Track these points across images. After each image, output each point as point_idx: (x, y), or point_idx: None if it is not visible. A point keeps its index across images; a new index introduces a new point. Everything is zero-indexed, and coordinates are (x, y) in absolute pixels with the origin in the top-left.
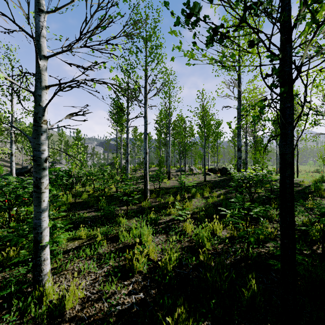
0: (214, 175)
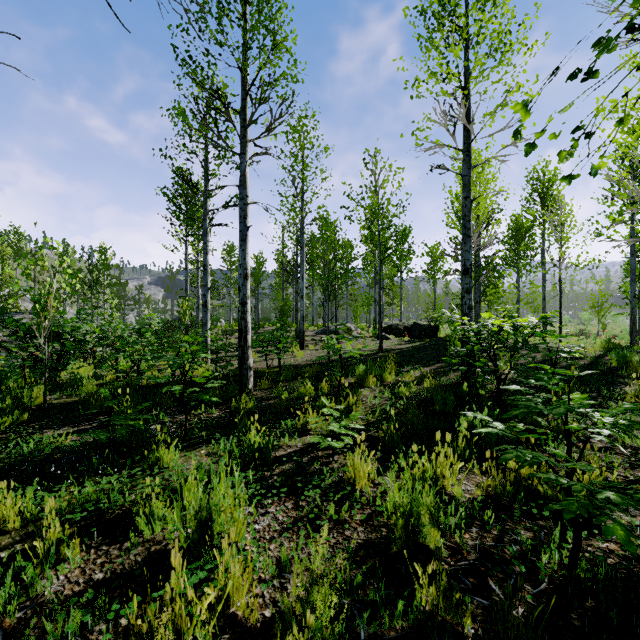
0: (397, 339)
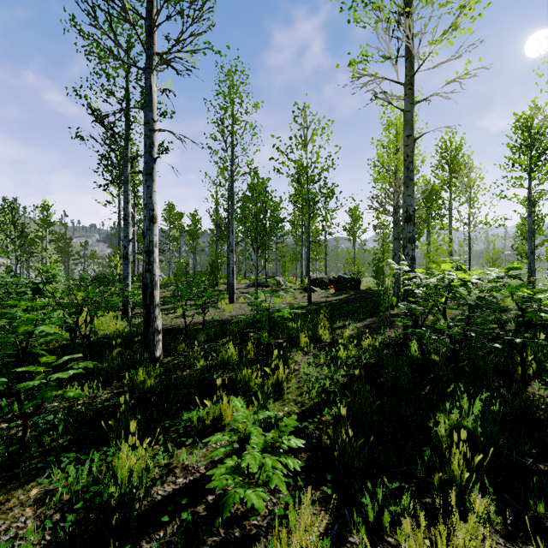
0: (323, 292)
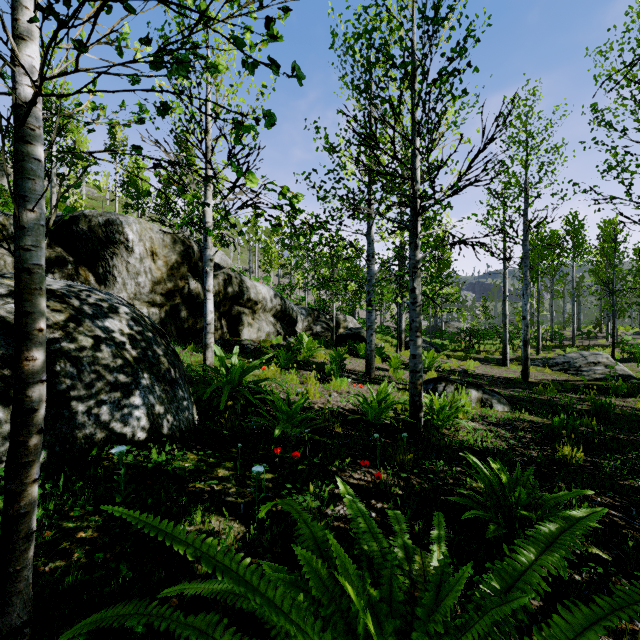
0: None
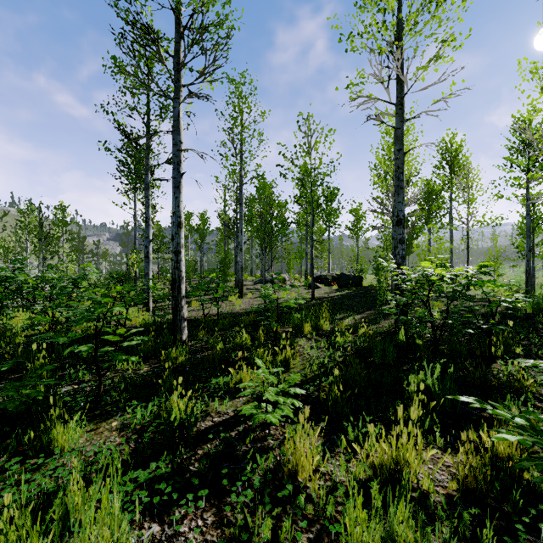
0: (326, 288)
